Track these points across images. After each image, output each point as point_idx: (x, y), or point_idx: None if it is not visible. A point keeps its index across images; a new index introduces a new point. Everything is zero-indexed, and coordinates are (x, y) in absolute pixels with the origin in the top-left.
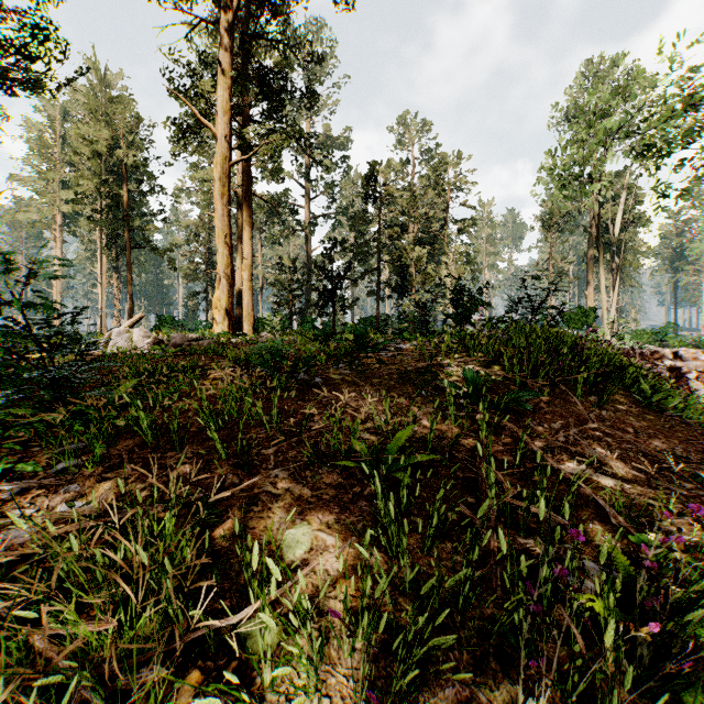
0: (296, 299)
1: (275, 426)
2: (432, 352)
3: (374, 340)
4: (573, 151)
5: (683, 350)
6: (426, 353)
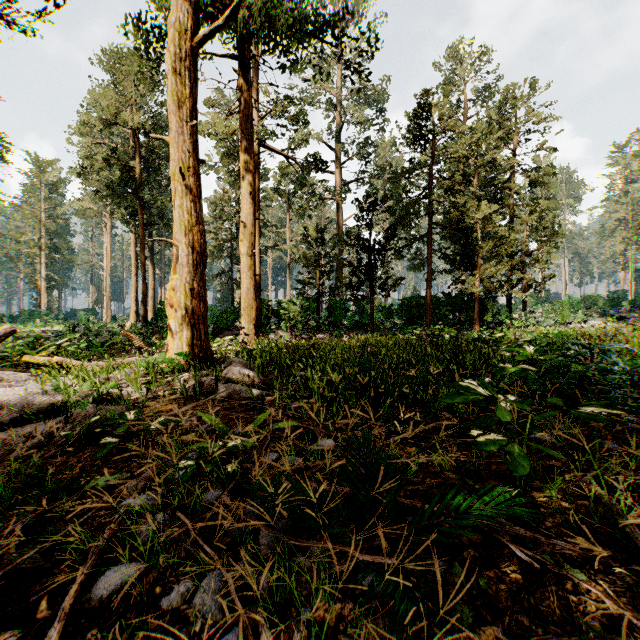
0: (324, 277)
1: None
2: None
3: None
4: None
5: None
6: None
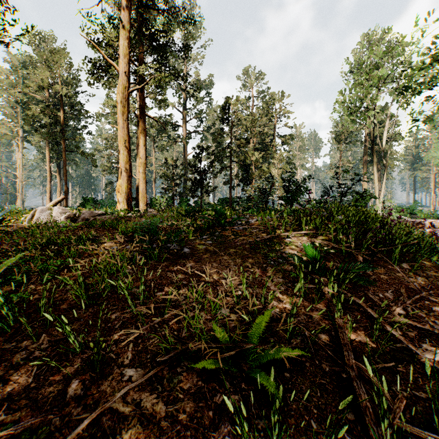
0: (177, 186)
1: (142, 302)
2: (274, 226)
3: (229, 216)
4: (358, 90)
5: (433, 221)
6: (270, 227)
